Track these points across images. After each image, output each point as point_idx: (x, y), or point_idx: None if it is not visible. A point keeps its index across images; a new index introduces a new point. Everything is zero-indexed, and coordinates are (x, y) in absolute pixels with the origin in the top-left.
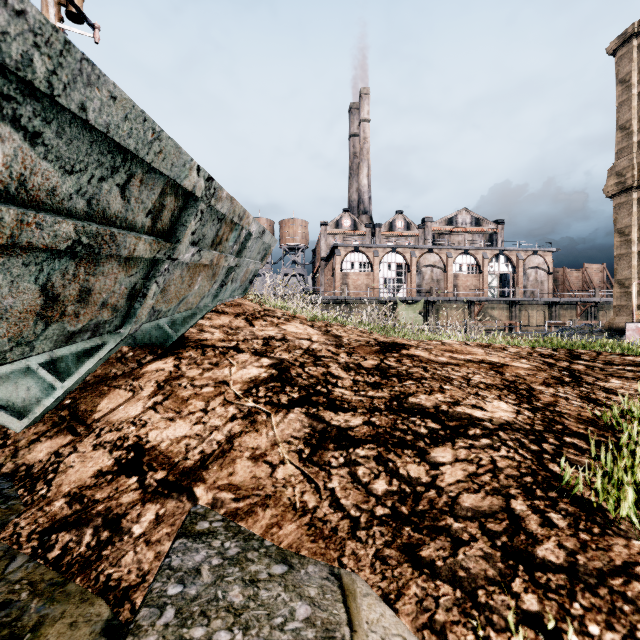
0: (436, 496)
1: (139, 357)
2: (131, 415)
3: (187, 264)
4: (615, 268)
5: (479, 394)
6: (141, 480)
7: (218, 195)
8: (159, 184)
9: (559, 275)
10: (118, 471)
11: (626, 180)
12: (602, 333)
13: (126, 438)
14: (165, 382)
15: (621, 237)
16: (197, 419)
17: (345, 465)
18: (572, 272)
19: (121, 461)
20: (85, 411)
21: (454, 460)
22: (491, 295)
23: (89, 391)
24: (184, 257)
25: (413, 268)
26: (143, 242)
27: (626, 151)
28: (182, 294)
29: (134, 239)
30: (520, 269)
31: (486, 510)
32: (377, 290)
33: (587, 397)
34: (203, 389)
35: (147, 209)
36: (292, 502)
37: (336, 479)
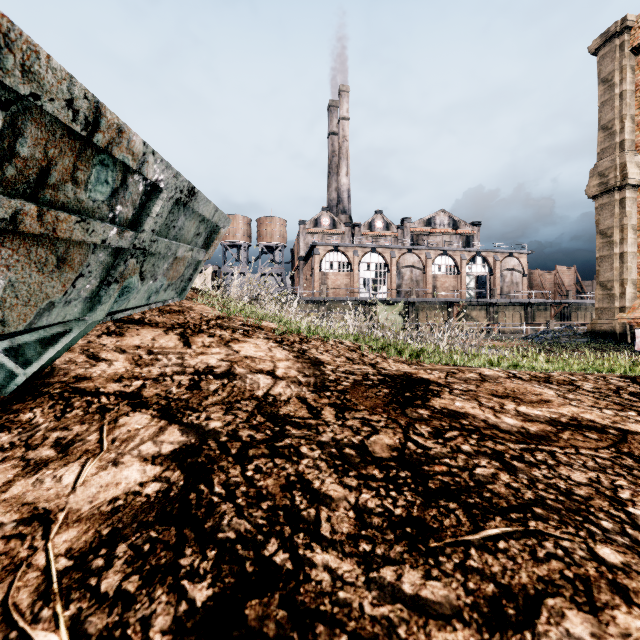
0: None
1: None
2: None
3: None
4: (597, 270)
5: None
6: None
7: None
8: None
9: (533, 277)
10: None
11: (609, 181)
12: (585, 336)
13: None
14: None
15: (603, 238)
16: None
17: None
18: (545, 274)
19: None
20: None
21: None
22: (469, 296)
23: None
24: None
25: (393, 268)
26: None
27: (608, 151)
28: None
29: None
30: (497, 270)
31: None
32: (357, 290)
33: None
34: None
35: None
36: None
37: None
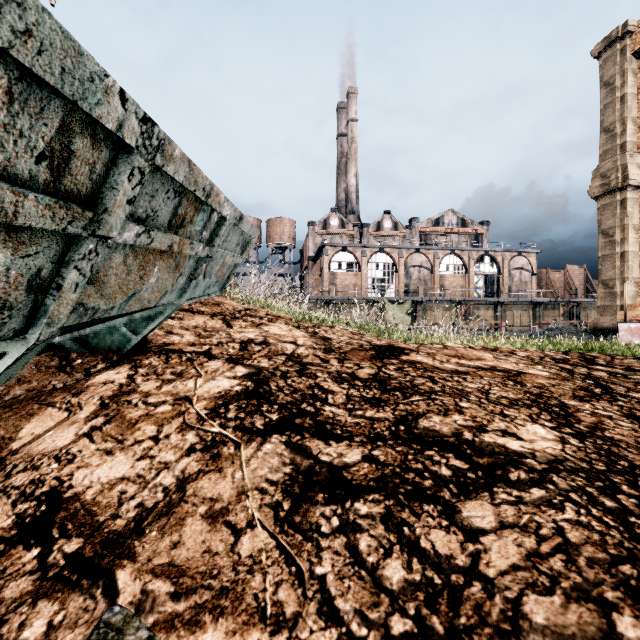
0: (485, 597)
1: (88, 365)
2: (57, 446)
3: (132, 248)
4: (599, 269)
5: (505, 414)
6: (43, 555)
7: (167, 151)
8: (53, 110)
9: (542, 276)
10: (15, 537)
11: (610, 182)
12: (587, 333)
13: (41, 481)
14: (111, 398)
15: (605, 238)
16: (143, 451)
17: (340, 531)
18: (555, 273)
19: (25, 520)
20: (2, 438)
21: (499, 525)
22: (477, 295)
23: (14, 410)
24: (123, 236)
25: (401, 268)
26: (33, 202)
27: (610, 153)
28: (131, 288)
29: (10, 194)
30: (505, 270)
31: (576, 635)
32: (365, 290)
33: (633, 415)
34: (158, 408)
35: (36, 150)
36: (260, 604)
37: (328, 558)
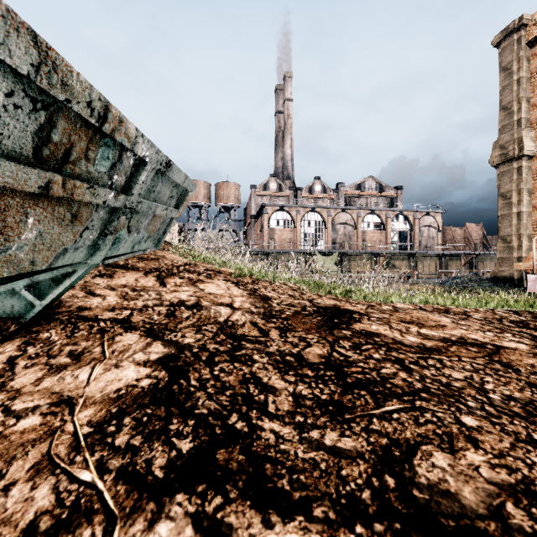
0: None
1: None
2: None
3: None
4: (499, 226)
5: None
6: None
7: None
8: None
9: (446, 232)
10: None
11: (508, 152)
12: (488, 281)
13: None
14: None
15: (504, 200)
16: None
17: None
18: (456, 230)
19: None
20: None
21: None
22: (393, 248)
23: None
24: None
25: (329, 225)
26: None
27: (508, 128)
28: None
29: None
30: (416, 227)
31: None
32: (299, 243)
33: None
34: (20, 421)
35: None
36: None
37: None
